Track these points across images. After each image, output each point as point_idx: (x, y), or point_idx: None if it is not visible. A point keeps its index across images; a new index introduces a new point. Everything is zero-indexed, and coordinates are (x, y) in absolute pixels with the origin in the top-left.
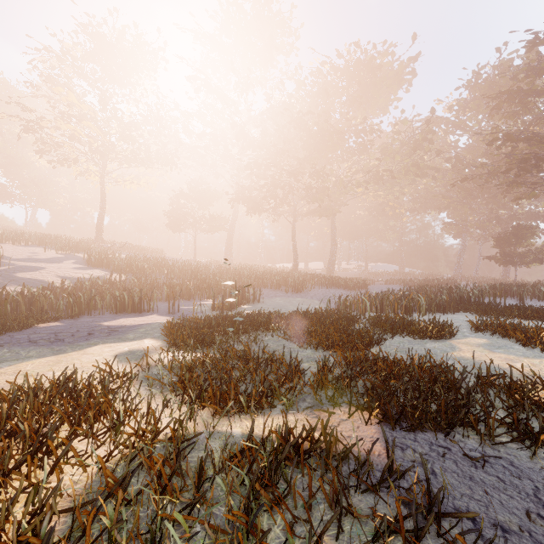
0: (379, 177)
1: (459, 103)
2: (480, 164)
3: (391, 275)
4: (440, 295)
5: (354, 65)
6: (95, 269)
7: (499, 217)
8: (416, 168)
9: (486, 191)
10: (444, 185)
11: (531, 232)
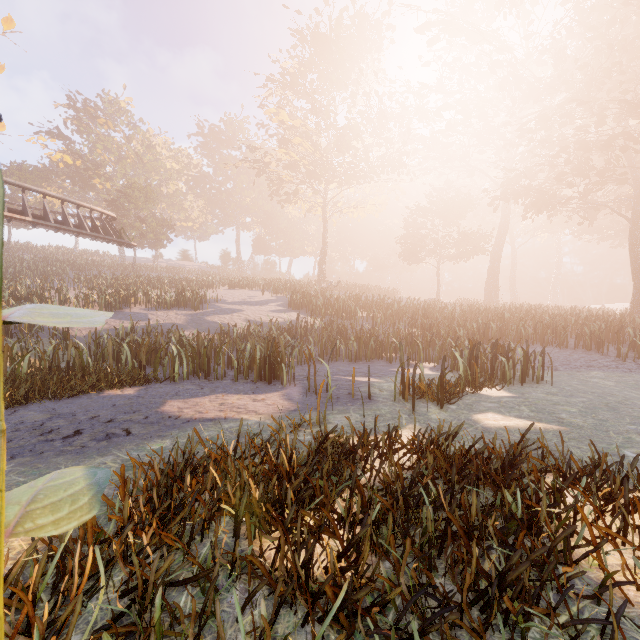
0: None
1: None
2: None
3: None
4: None
5: None
6: (292, 312)
7: None
8: None
9: None
10: None
11: None
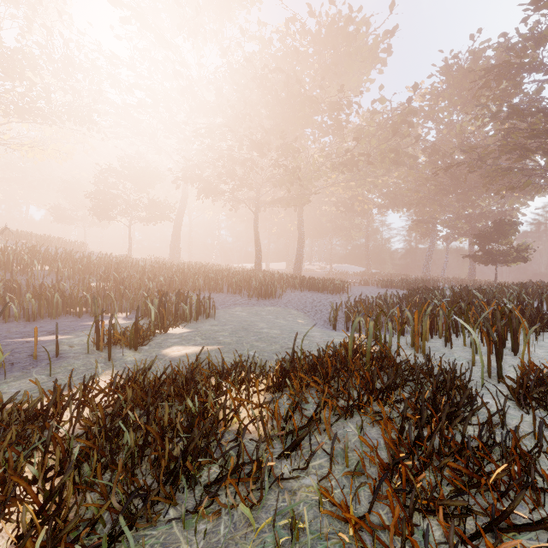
0: (354, 162)
1: (433, 90)
2: (470, 148)
3: (359, 276)
4: (526, 304)
5: (326, 28)
6: None
7: (470, 214)
8: (395, 154)
9: (459, 187)
10: (415, 180)
11: (513, 228)
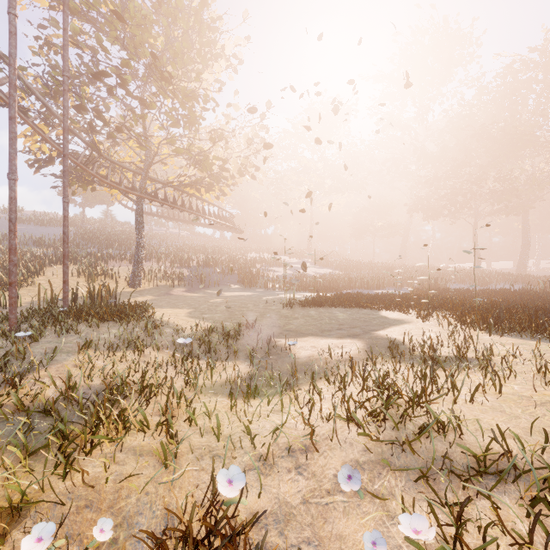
0: None
1: None
2: None
3: None
4: None
5: None
6: (325, 268)
7: None
8: None
9: None
10: None
11: None
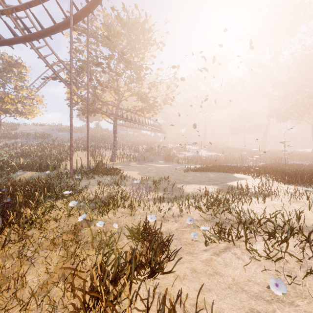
0: None
1: None
2: None
3: None
4: None
5: None
6: (213, 152)
7: None
8: None
9: None
10: None
11: None
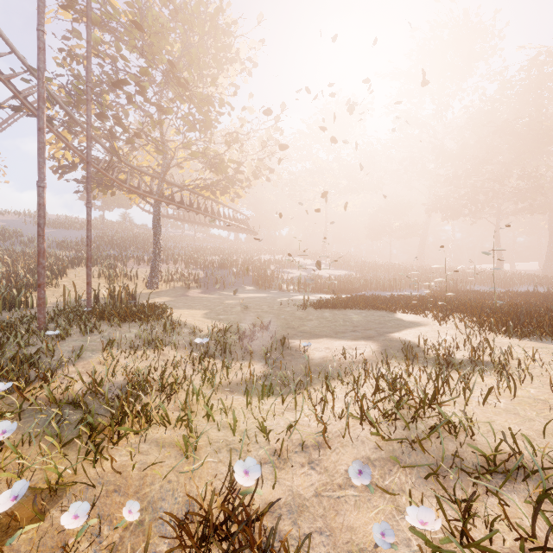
0: None
1: None
2: None
3: None
4: None
5: None
6: (340, 270)
7: None
8: None
9: None
10: None
11: None
